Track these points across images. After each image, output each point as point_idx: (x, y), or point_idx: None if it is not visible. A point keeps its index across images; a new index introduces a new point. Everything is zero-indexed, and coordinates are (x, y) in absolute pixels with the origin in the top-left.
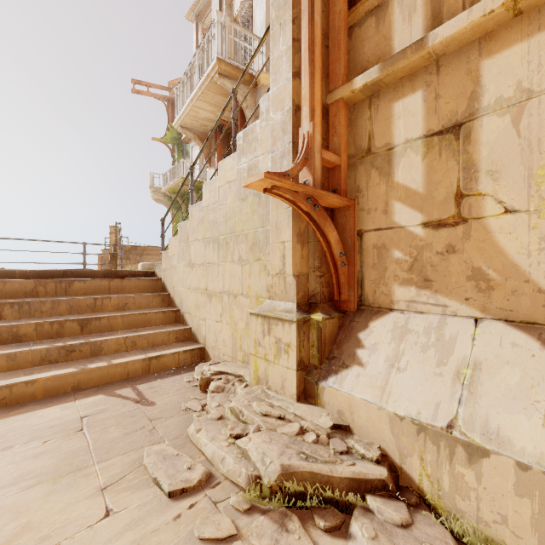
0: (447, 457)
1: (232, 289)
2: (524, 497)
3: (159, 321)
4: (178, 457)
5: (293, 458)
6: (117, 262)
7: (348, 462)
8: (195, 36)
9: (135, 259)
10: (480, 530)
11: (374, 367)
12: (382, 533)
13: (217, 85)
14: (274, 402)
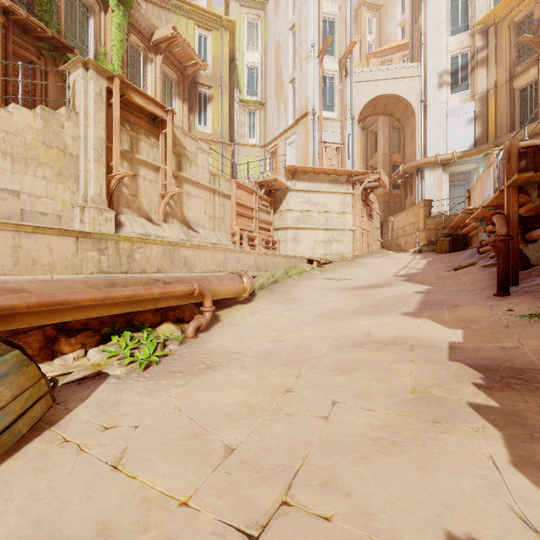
0: None
1: (35, 193)
2: None
3: None
4: None
5: None
6: None
7: None
8: None
9: None
10: None
11: (128, 226)
12: None
13: None
14: None
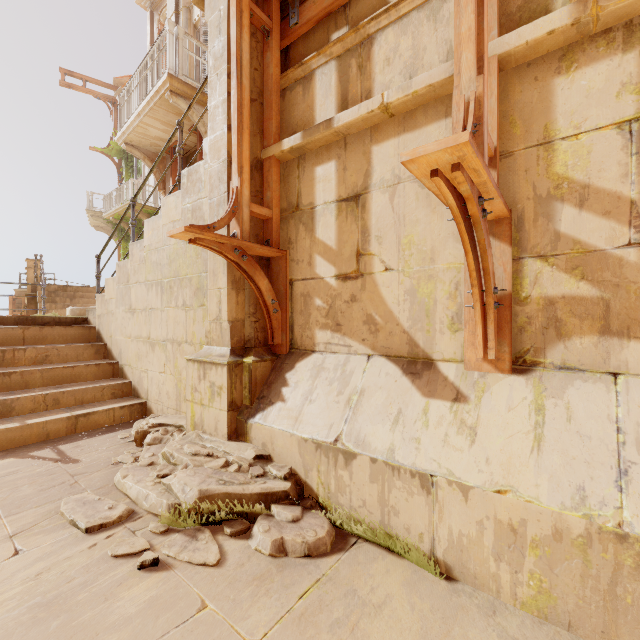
0: (333, 465)
1: (177, 337)
2: (374, 483)
3: (91, 375)
4: (100, 501)
5: (212, 484)
6: (38, 306)
7: (261, 482)
8: (149, 27)
9: (64, 302)
10: (349, 514)
11: (293, 401)
12: (275, 527)
13: (170, 103)
14: (207, 444)
